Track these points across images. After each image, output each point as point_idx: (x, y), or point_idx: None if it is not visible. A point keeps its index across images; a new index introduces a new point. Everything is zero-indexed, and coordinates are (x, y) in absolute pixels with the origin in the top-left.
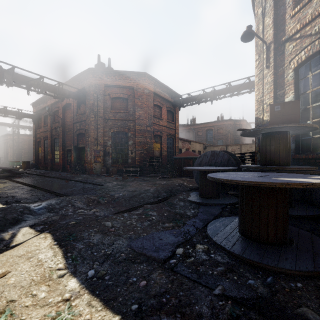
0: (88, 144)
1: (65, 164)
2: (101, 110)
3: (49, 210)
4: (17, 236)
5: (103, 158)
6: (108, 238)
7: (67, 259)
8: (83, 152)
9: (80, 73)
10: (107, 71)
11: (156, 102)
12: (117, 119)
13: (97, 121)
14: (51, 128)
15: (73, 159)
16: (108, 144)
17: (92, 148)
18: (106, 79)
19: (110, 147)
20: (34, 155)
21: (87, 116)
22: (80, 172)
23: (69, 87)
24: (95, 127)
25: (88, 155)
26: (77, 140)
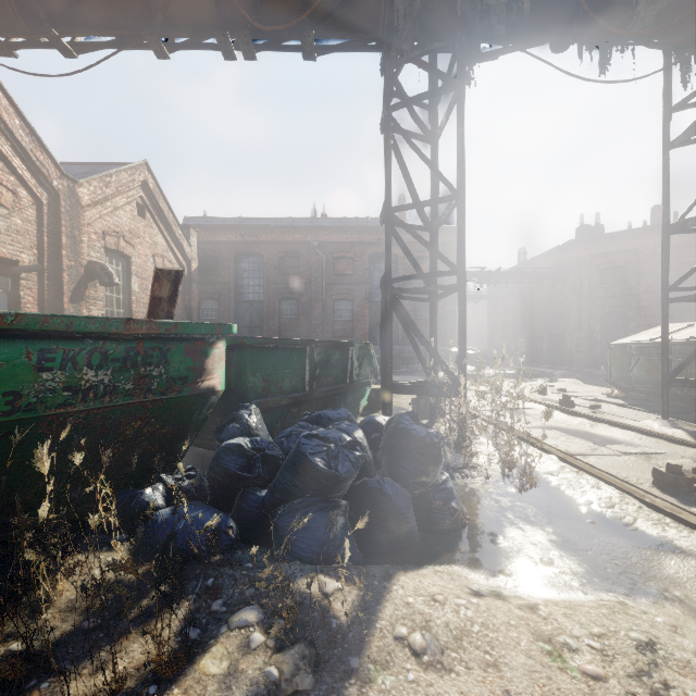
0: (568, 331)
1: (533, 355)
2: (586, 288)
3: (562, 376)
4: (558, 379)
5: (588, 348)
6: (598, 382)
7: (583, 382)
8: (558, 339)
9: (557, 247)
10: (594, 238)
11: (685, 258)
12: (610, 296)
13: (579, 303)
14: (513, 310)
15: (545, 349)
16: (596, 329)
17: (573, 336)
18: (593, 248)
19: (599, 333)
20: (488, 343)
21: (566, 297)
22: (559, 363)
23: (540, 262)
24: (577, 310)
25: (568, 343)
26: (551, 326)
